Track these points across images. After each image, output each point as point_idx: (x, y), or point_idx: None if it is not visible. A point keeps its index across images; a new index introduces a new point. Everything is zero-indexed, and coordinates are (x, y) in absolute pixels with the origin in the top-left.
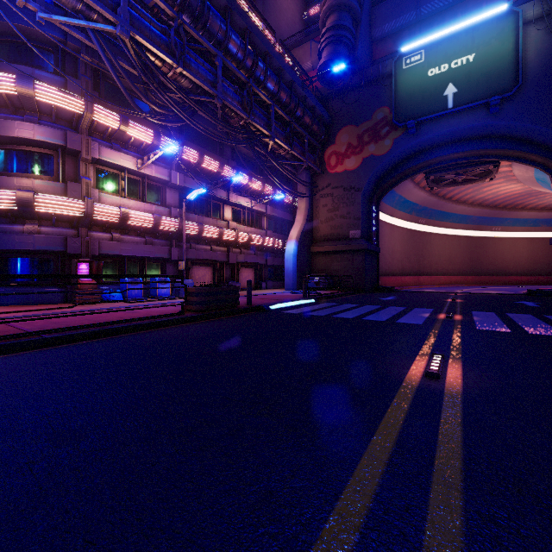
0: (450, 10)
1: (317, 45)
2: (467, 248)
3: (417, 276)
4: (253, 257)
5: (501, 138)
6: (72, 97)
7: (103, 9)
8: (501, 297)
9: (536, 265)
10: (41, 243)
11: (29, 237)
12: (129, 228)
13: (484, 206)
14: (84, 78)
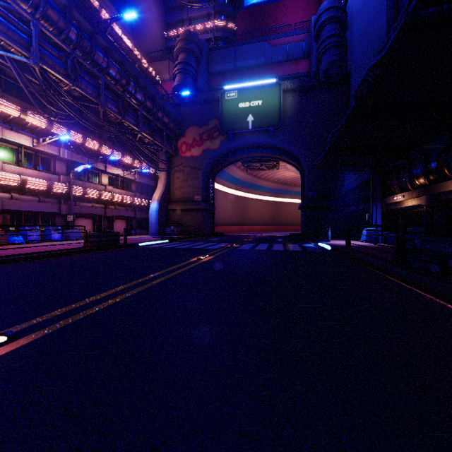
0: (252, 69)
1: (174, 65)
2: (271, 208)
3: (241, 226)
4: (125, 212)
5: (277, 149)
6: None
7: (21, 49)
8: (273, 237)
9: None
10: None
11: None
12: (26, 190)
13: (279, 183)
14: None
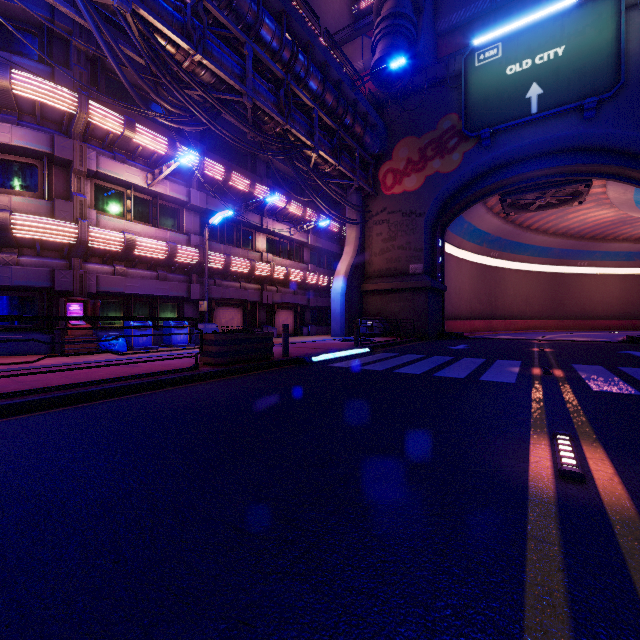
0: None
1: (370, 41)
2: (547, 287)
3: (488, 320)
4: (292, 296)
5: (596, 150)
6: (61, 91)
7: None
8: (598, 346)
9: (630, 306)
10: (21, 277)
11: (5, 269)
12: (137, 259)
13: (568, 236)
14: (76, 69)
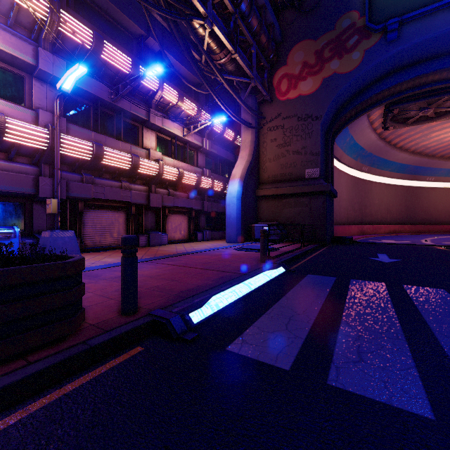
0: None
1: None
2: (403, 198)
3: (361, 225)
4: (185, 200)
5: None
6: None
7: None
8: None
9: None
10: None
11: None
12: None
13: (423, 155)
14: None
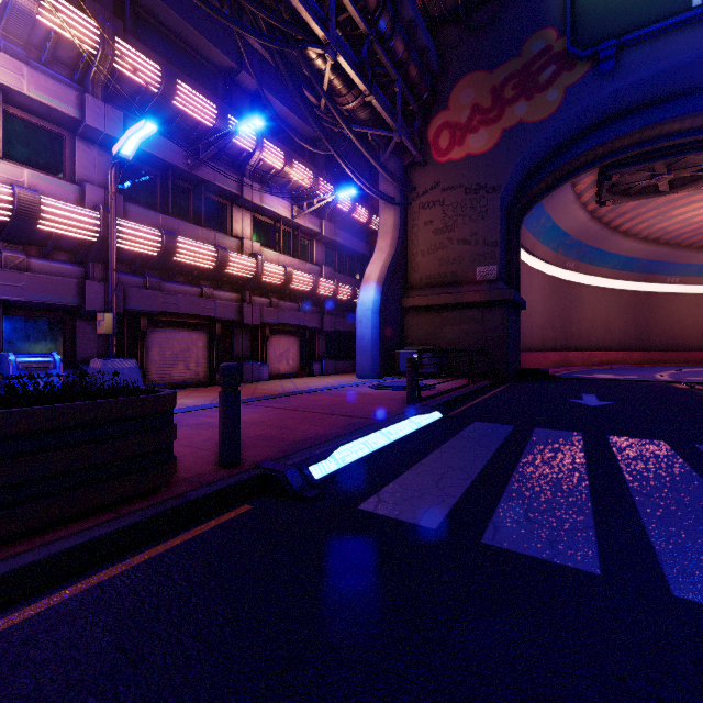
0: None
1: None
2: (630, 309)
3: (564, 351)
4: (295, 315)
5: None
6: None
7: None
8: None
9: None
10: None
11: None
12: None
13: (661, 243)
14: None
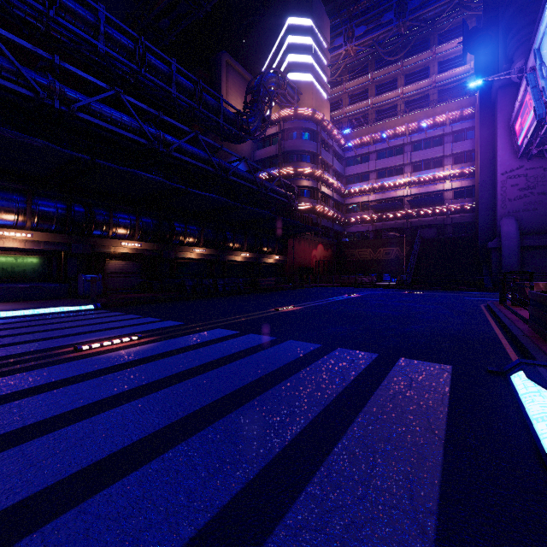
0: None
1: None
2: None
3: None
4: None
5: None
6: None
7: None
8: None
9: None
10: None
11: None
12: None
13: None
14: None
